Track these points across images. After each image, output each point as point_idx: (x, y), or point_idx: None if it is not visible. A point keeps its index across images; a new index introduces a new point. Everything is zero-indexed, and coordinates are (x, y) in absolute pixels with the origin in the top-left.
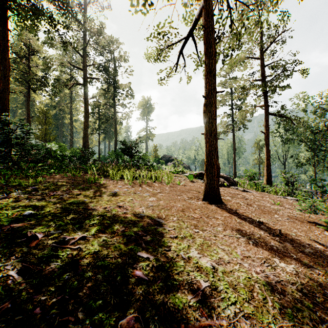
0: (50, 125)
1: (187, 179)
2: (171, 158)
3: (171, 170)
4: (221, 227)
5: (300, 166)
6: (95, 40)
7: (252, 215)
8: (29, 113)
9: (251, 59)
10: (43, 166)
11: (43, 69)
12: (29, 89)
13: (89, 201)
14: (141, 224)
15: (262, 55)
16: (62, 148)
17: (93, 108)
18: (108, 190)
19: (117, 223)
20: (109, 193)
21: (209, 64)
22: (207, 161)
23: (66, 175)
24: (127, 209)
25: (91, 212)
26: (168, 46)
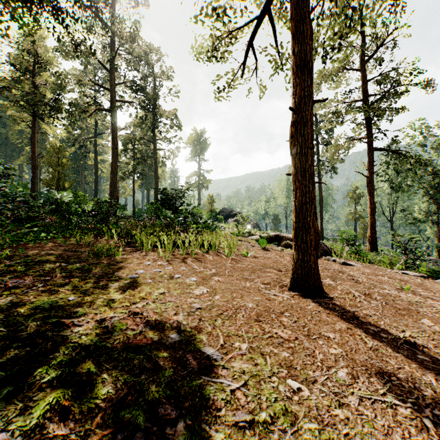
0: (65, 167)
1: (258, 244)
2: (233, 212)
3: (234, 231)
4: (344, 367)
5: (415, 224)
6: (127, 49)
7: (386, 323)
8: (34, 149)
9: (347, 71)
10: (36, 226)
11: (55, 89)
12: (35, 116)
13: (77, 301)
14: (168, 372)
15: (364, 65)
16: (81, 199)
17: (124, 143)
18: (125, 273)
19: (114, 370)
20: (125, 279)
21: (301, 52)
22: (297, 221)
23: (65, 242)
24: (148, 322)
25: (66, 336)
26: (230, 33)
